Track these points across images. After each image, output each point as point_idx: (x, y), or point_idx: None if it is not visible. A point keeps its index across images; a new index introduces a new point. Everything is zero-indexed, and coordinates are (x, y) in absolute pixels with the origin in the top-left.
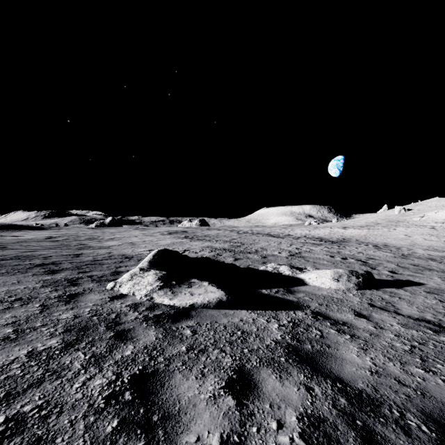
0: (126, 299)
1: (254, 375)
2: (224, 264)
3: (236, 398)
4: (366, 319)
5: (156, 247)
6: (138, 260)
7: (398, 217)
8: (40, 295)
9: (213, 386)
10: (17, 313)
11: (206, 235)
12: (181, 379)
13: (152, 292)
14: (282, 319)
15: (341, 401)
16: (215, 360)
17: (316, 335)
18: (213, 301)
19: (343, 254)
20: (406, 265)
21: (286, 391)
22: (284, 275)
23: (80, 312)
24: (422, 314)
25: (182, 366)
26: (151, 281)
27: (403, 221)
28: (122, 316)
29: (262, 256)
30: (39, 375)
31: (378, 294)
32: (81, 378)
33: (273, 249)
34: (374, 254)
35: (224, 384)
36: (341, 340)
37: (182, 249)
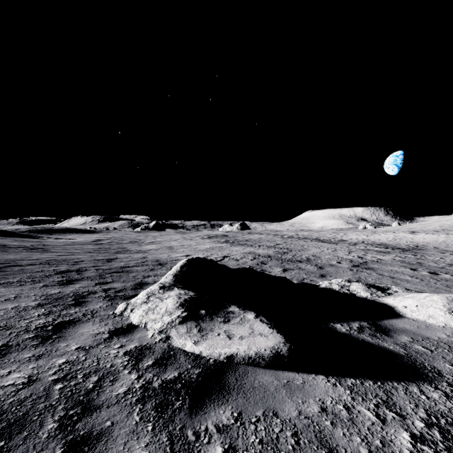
0: (132, 336)
1: None
2: (272, 278)
3: None
4: None
5: (194, 253)
6: (171, 267)
7: None
8: (20, 322)
9: None
10: None
11: (247, 239)
12: None
13: (170, 327)
14: (408, 412)
15: None
16: None
17: None
18: (265, 353)
19: (428, 266)
20: None
21: None
22: (358, 297)
23: (44, 368)
24: None
25: None
26: (171, 309)
27: None
28: (105, 384)
29: (317, 267)
30: None
31: None
32: None
33: (329, 258)
34: None
35: None
36: None
37: (221, 256)
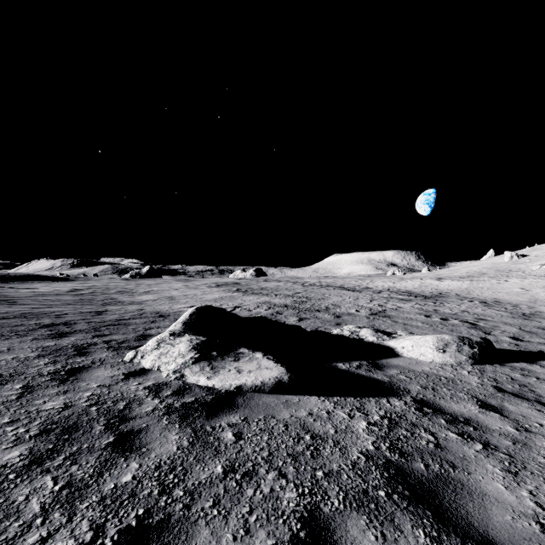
0: (147, 376)
1: (337, 531)
2: (285, 326)
3: None
4: (498, 413)
5: (200, 303)
6: (175, 319)
7: (510, 266)
8: (30, 369)
9: None
10: None
11: (263, 288)
12: (208, 542)
13: (184, 367)
14: (372, 412)
15: None
16: (269, 495)
17: (429, 443)
18: (269, 382)
19: (442, 313)
20: (532, 329)
21: None
22: (366, 342)
23: (75, 398)
24: None
25: (212, 508)
26: (184, 352)
27: (517, 270)
28: (134, 406)
29: (335, 316)
30: None
31: (504, 372)
32: (31, 538)
33: (349, 306)
34: (484, 313)
35: None
36: (470, 453)
37: (232, 306)
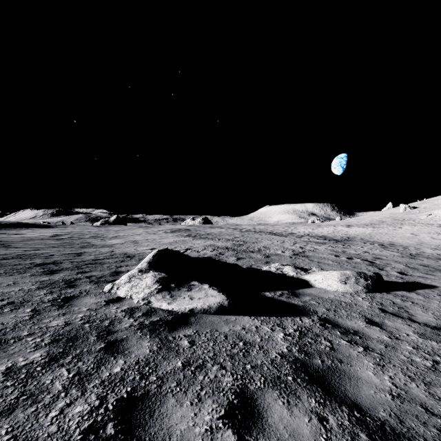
0: (123, 303)
1: (258, 399)
2: (226, 264)
3: (237, 432)
4: (378, 327)
5: (159, 246)
6: (140, 259)
7: (404, 216)
8: (34, 298)
9: (211, 415)
10: (5, 319)
11: (208, 233)
12: (174, 406)
13: (150, 295)
14: (288, 327)
15: (361, 437)
16: (213, 379)
17: (326, 347)
18: (214, 306)
19: (349, 253)
20: (415, 266)
21: (296, 423)
22: (288, 276)
23: (72, 318)
24: (439, 322)
25: (176, 387)
26: (150, 284)
27: (409, 219)
28: (115, 323)
29: (265, 256)
30: (12, 400)
31: (389, 298)
32: (60, 404)
33: (276, 248)
34: (380, 253)
35: (224, 412)
36: (354, 353)
37: (184, 248)
